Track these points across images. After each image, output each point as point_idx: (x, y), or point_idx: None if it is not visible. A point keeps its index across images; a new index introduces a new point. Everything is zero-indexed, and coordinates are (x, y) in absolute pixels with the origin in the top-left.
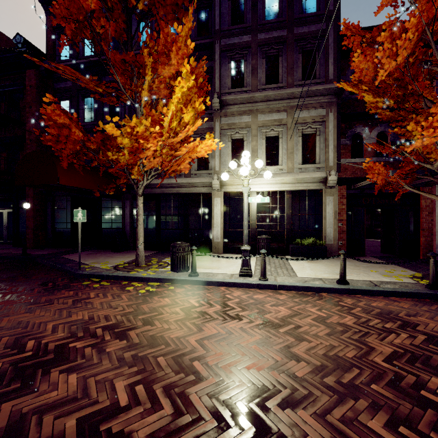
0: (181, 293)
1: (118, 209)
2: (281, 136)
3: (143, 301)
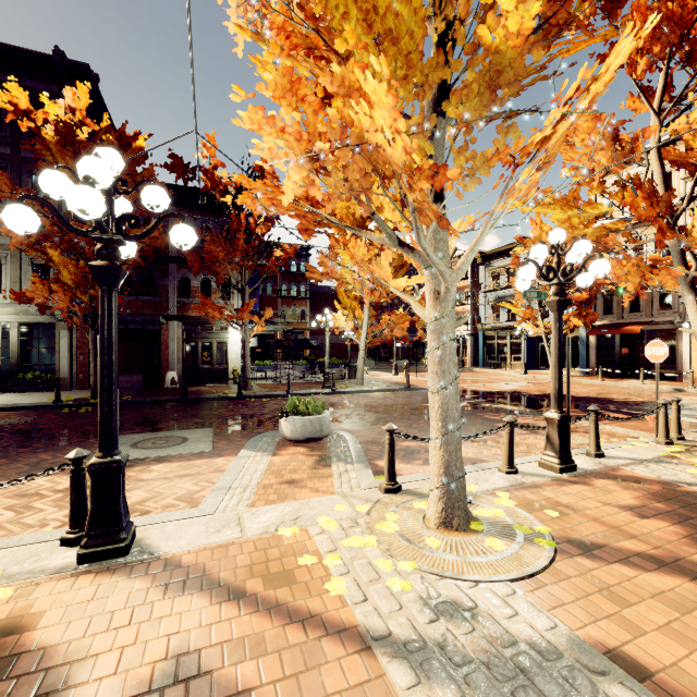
0: None
1: None
2: (5, 262)
3: None
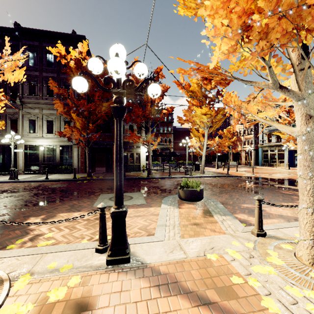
0: None
1: None
2: (54, 121)
3: None
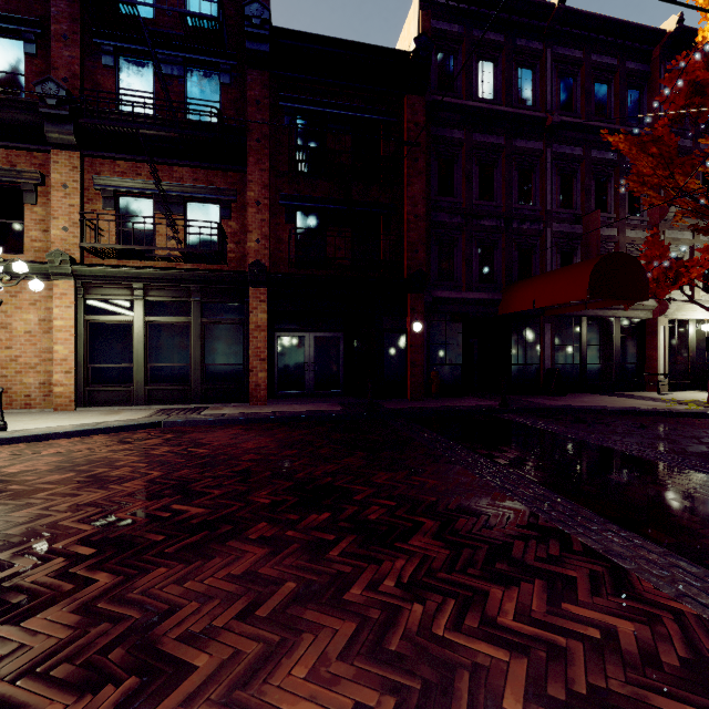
0: None
1: (535, 336)
2: None
3: None
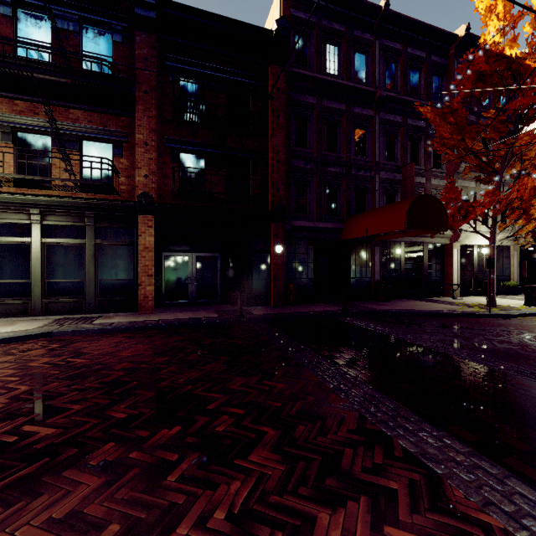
0: None
1: (368, 257)
2: None
3: None
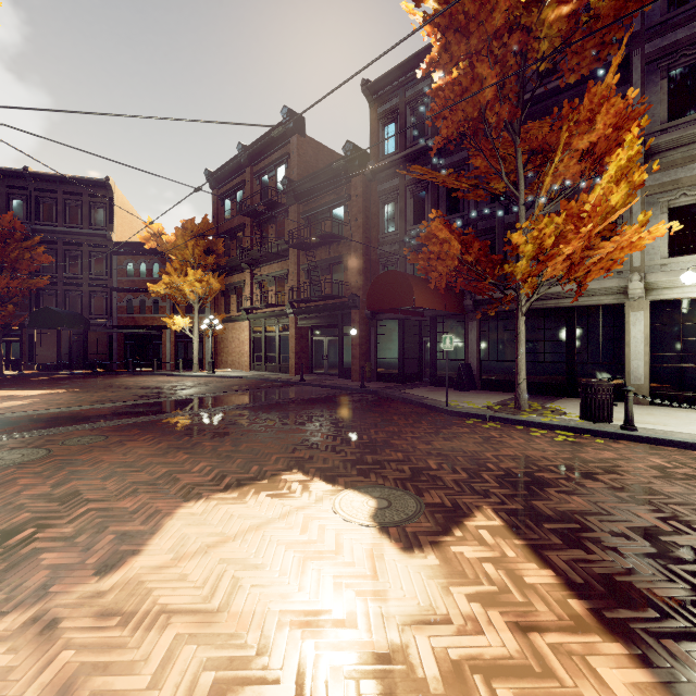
0: (622, 449)
1: (459, 334)
2: None
3: (573, 450)
